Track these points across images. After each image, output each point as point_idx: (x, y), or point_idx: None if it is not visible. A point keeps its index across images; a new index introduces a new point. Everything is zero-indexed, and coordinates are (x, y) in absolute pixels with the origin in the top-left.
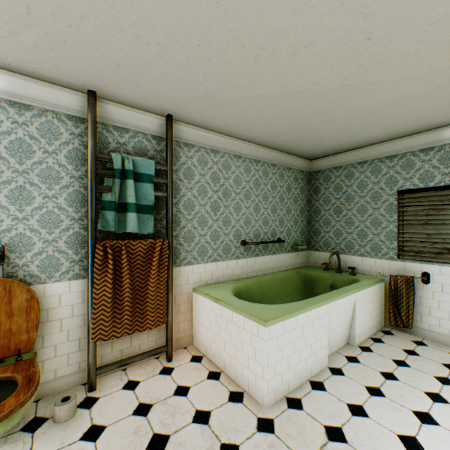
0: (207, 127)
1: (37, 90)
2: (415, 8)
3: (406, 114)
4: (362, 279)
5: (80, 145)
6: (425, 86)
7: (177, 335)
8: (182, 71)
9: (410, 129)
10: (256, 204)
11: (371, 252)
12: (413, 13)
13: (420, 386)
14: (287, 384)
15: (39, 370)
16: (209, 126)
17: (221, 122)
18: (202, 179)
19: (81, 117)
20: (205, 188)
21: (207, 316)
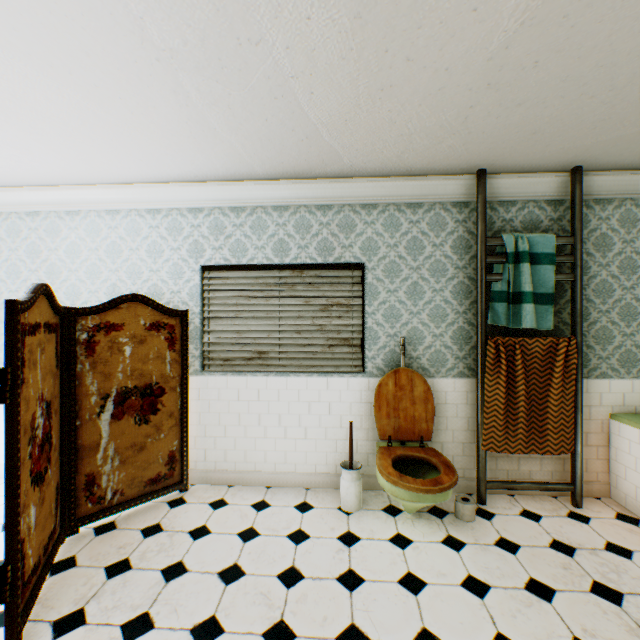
0: None
1: (429, 186)
2: None
3: None
4: None
5: (463, 232)
6: None
7: (582, 475)
8: (632, 107)
9: None
10: None
11: None
12: None
13: None
14: None
15: (448, 460)
16: None
17: None
18: (626, 248)
19: (464, 201)
20: (632, 261)
21: None
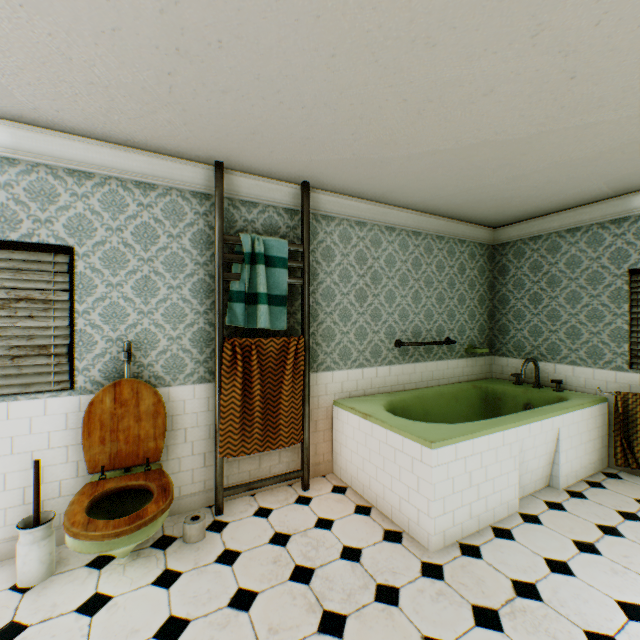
0: (351, 194)
1: (163, 166)
2: (636, 39)
3: (639, 161)
4: (572, 397)
5: (205, 226)
6: None
7: (313, 458)
8: (327, 133)
9: None
10: (415, 292)
11: (587, 359)
12: (633, 44)
13: None
14: (461, 527)
15: (171, 481)
16: (354, 192)
17: (369, 187)
18: (345, 261)
19: (206, 193)
20: (348, 271)
21: (353, 436)
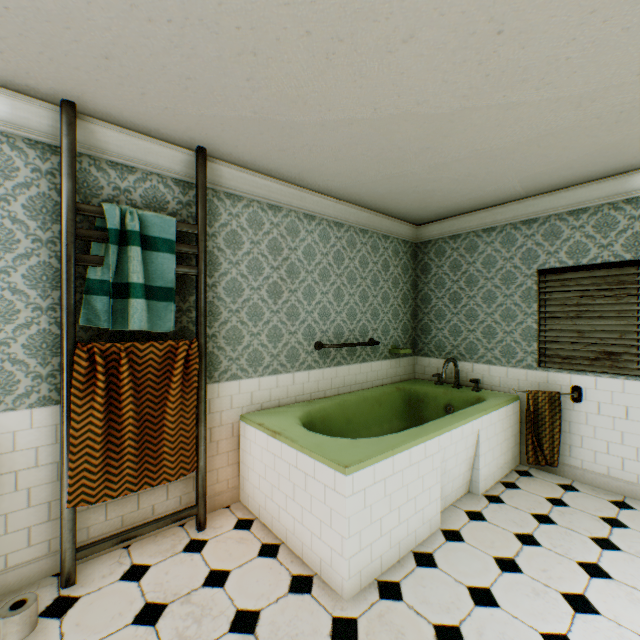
0: (262, 170)
1: None
2: None
3: (551, 158)
4: (489, 397)
5: (50, 190)
6: (578, 114)
7: (215, 487)
8: (214, 73)
9: (555, 182)
10: (337, 289)
11: (502, 358)
12: None
13: (572, 553)
14: (380, 561)
15: None
16: (265, 168)
17: (282, 163)
18: (255, 249)
19: (51, 143)
20: (260, 262)
21: (261, 458)
